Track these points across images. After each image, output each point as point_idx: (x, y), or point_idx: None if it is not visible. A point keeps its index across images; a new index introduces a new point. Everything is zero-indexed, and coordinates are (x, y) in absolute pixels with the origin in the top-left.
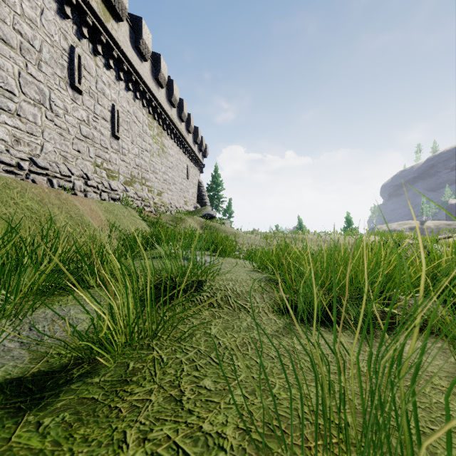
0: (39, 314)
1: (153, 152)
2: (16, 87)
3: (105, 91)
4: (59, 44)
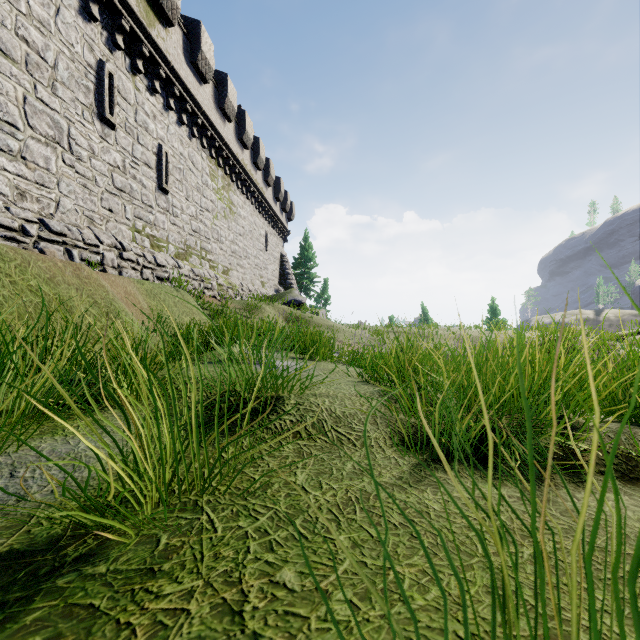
0: (29, 450)
1: (217, 213)
2: (20, 118)
3: (149, 125)
4: (82, 57)
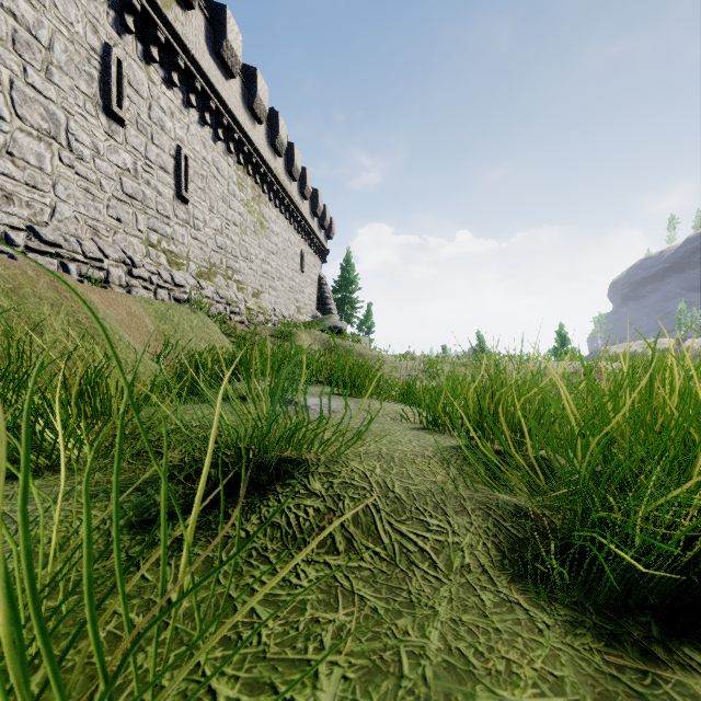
0: None
1: (246, 227)
2: (6, 105)
3: (165, 123)
4: (84, 39)
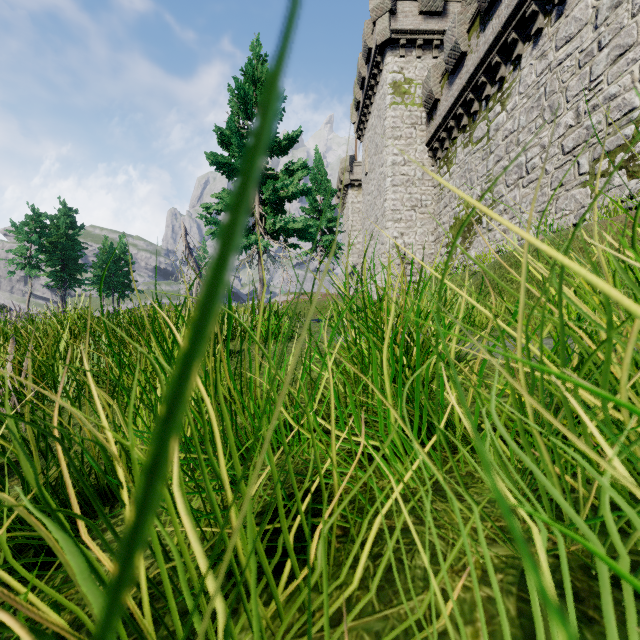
0: None
1: None
2: None
3: None
4: None
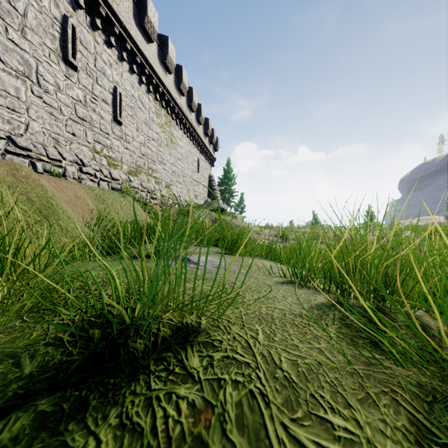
0: None
1: (161, 142)
2: None
3: (106, 71)
4: (49, 11)
